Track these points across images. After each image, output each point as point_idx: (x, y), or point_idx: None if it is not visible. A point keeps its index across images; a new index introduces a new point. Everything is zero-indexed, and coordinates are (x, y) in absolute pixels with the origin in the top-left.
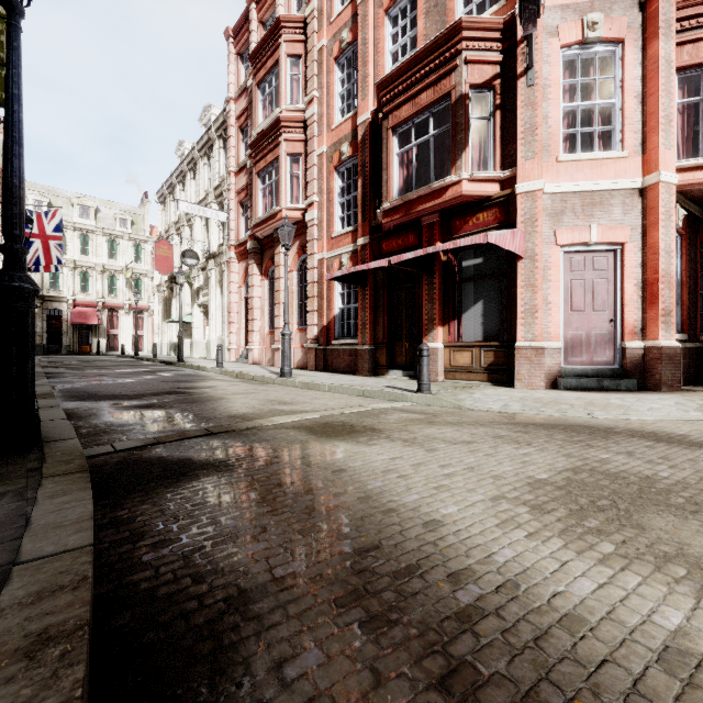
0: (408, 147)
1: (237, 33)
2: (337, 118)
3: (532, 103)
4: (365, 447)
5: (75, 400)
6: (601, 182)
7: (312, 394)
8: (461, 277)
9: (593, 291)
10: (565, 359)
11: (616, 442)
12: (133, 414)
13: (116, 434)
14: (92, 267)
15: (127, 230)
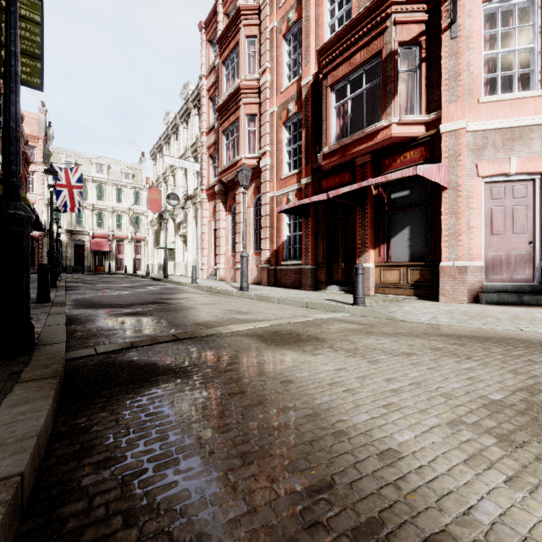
0: (343, 101)
1: (208, 25)
2: (285, 83)
3: (455, 53)
4: (310, 357)
5: (81, 308)
6: (521, 119)
7: (264, 305)
8: (390, 207)
9: (513, 216)
10: (485, 277)
11: None
12: (120, 320)
13: (102, 338)
14: (105, 209)
15: (130, 181)
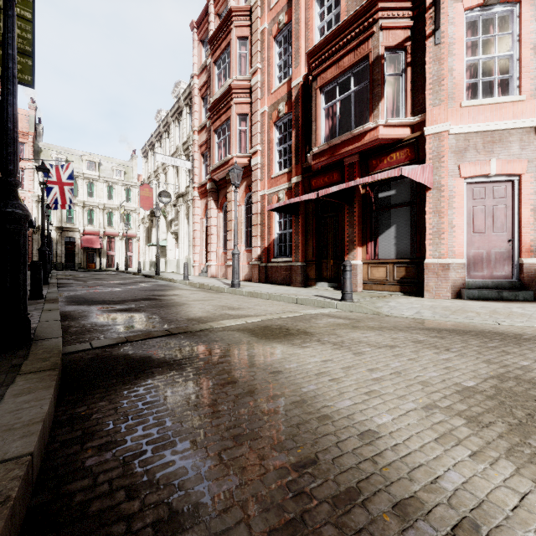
0: (332, 102)
1: (200, 24)
2: (276, 83)
3: (439, 59)
4: (299, 349)
5: (74, 304)
6: (500, 123)
7: (255, 301)
8: (377, 206)
9: (493, 216)
10: (467, 274)
11: (530, 348)
12: (114, 316)
13: (97, 333)
14: (96, 206)
15: (121, 178)
